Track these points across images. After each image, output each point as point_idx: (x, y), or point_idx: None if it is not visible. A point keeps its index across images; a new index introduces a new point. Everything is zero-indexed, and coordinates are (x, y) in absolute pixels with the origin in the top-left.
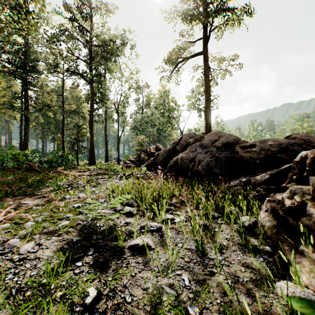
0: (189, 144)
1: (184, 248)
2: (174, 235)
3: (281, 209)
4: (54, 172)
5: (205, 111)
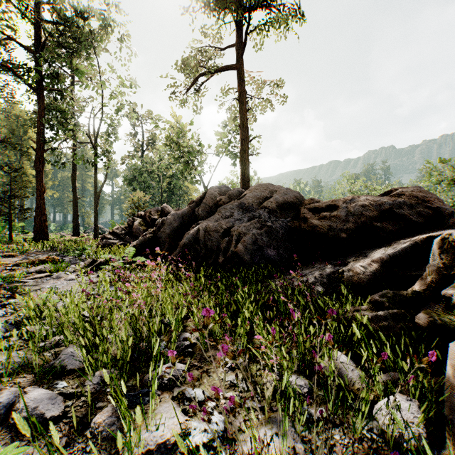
0: (219, 204)
1: None
2: None
3: None
4: None
5: (241, 157)
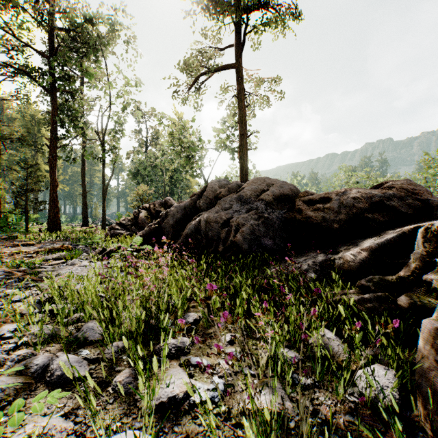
0: (219, 197)
1: None
2: None
3: None
4: None
5: (240, 151)
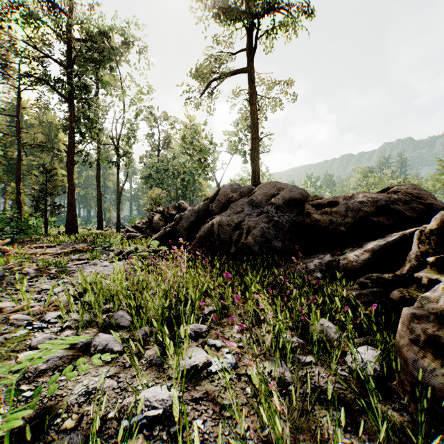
0: (231, 201)
1: None
2: (211, 426)
3: None
4: None
5: (252, 155)
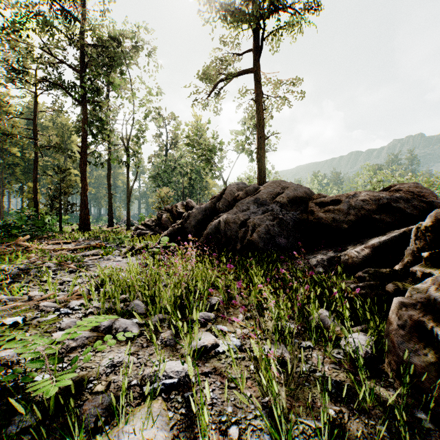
0: (237, 199)
1: None
2: (219, 394)
3: (438, 326)
4: (10, 244)
5: (258, 154)
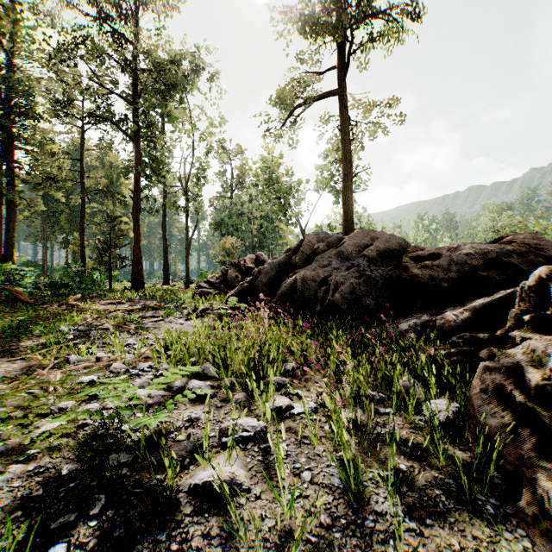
0: (317, 252)
1: (317, 484)
2: (293, 448)
3: (517, 389)
4: (60, 304)
5: (344, 195)
